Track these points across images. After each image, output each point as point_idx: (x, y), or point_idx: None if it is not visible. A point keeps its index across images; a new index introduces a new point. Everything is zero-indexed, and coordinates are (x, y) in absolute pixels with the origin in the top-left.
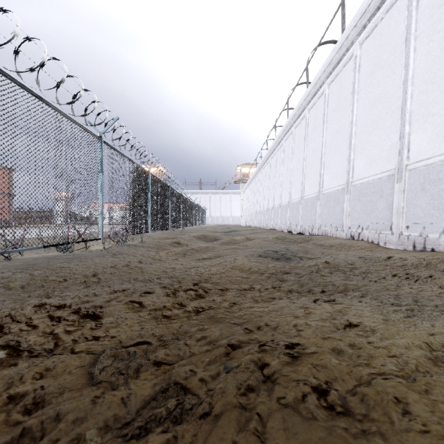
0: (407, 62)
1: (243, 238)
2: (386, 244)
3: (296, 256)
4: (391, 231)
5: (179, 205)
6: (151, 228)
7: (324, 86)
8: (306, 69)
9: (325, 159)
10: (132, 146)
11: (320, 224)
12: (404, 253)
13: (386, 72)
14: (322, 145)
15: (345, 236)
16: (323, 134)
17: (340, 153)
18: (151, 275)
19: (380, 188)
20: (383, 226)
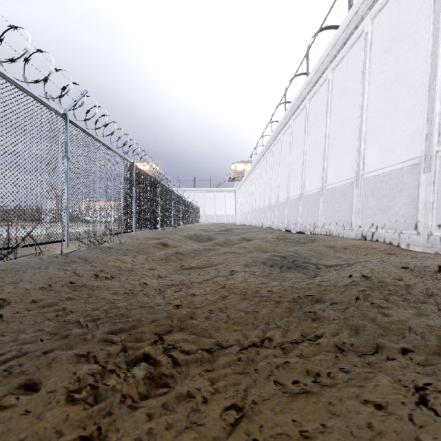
0: (436, 29)
1: (239, 239)
2: (409, 246)
3: (310, 263)
4: (417, 230)
5: (170, 202)
6: (136, 227)
7: (327, 71)
8: (307, 55)
9: (328, 151)
10: (110, 131)
11: (323, 222)
12: (440, 258)
13: (406, 45)
14: (325, 136)
15: (355, 236)
16: (326, 124)
17: (348, 143)
18: (100, 303)
19: (400, 180)
20: (405, 225)
